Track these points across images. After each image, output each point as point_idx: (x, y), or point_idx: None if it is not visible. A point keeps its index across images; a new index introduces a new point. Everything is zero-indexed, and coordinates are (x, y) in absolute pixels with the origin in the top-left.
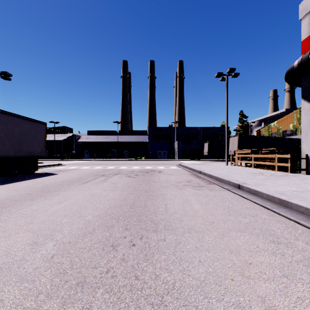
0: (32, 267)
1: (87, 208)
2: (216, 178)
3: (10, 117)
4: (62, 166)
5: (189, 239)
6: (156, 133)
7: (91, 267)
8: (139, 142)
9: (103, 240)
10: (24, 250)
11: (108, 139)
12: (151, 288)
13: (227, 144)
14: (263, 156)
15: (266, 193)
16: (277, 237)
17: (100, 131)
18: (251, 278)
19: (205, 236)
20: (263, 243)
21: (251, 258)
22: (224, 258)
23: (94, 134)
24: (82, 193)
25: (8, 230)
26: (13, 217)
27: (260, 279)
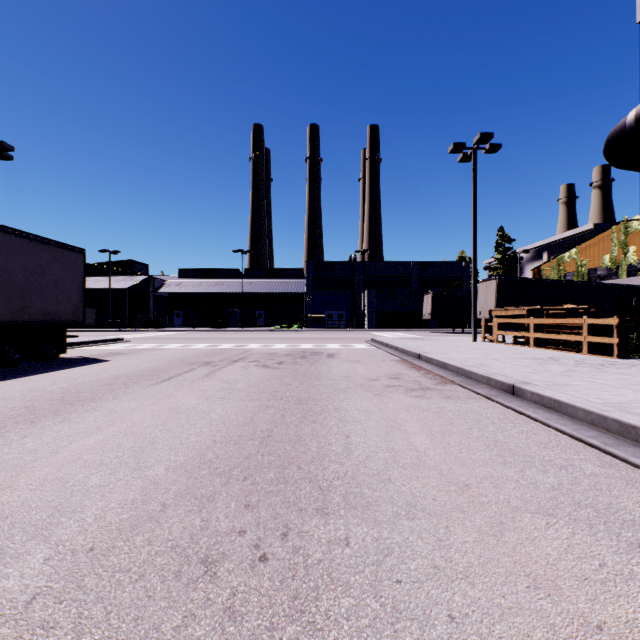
0: None
1: (158, 444)
2: (457, 369)
3: (3, 237)
4: (122, 343)
5: (413, 537)
6: (323, 275)
7: None
8: (288, 294)
9: (183, 540)
10: None
11: (223, 287)
12: None
13: (475, 295)
14: (555, 321)
15: (584, 409)
16: None
17: (207, 269)
18: None
19: (453, 529)
20: (614, 554)
21: (597, 608)
22: (518, 608)
23: (194, 276)
24: (152, 404)
25: None
26: None
27: None
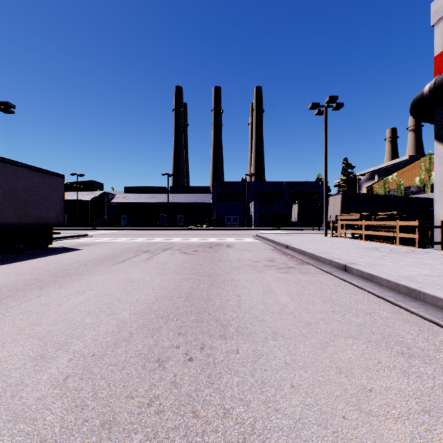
0: (33, 396)
1: (122, 300)
2: (311, 255)
3: (12, 167)
4: (88, 238)
5: (275, 349)
6: (223, 191)
7: (125, 396)
8: (199, 203)
9: (144, 351)
10: (23, 367)
11: (155, 199)
12: (217, 432)
13: (326, 205)
14: (378, 223)
15: (387, 279)
16: (408, 347)
17: (144, 187)
18: (373, 414)
19: (298, 345)
20: (387, 357)
21: (371, 382)
22: (329, 382)
23: (135, 192)
24: (115, 277)
25: (2, 335)
26: (11, 315)
27: (388, 417)
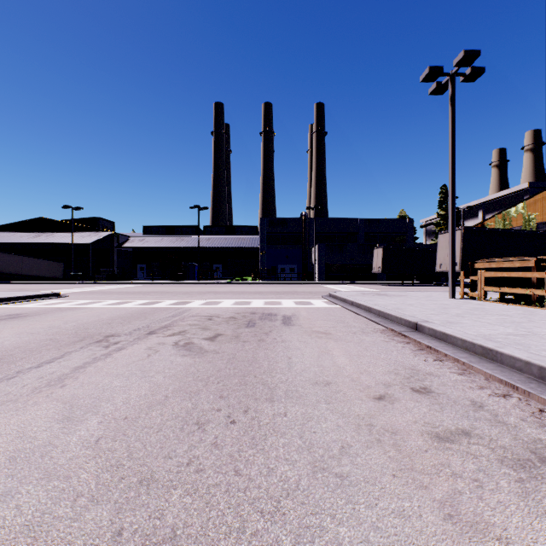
0: None
1: None
2: (540, 370)
3: None
4: (53, 299)
5: None
6: (276, 231)
7: None
8: (243, 249)
9: None
10: None
11: (183, 243)
12: None
13: (452, 245)
14: None
15: None
16: None
17: (169, 226)
18: None
19: None
20: None
21: None
22: None
23: (157, 233)
24: None
25: None
26: None
27: None
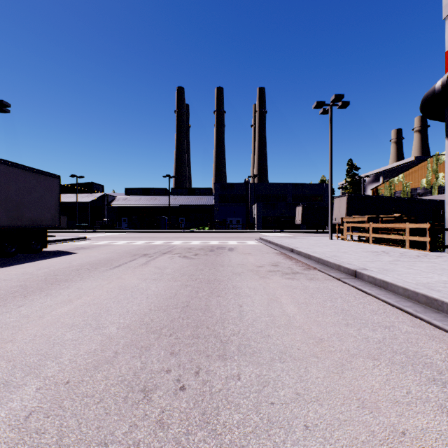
0: None
1: (111, 311)
2: (318, 259)
3: (3, 167)
4: (86, 240)
5: (283, 374)
6: (226, 193)
7: (97, 443)
8: (201, 206)
9: (129, 376)
10: None
11: (156, 201)
12: None
13: (331, 207)
14: (386, 225)
15: (403, 287)
16: (439, 371)
17: (145, 189)
18: None
19: (310, 369)
20: (417, 385)
21: (403, 421)
22: (351, 421)
23: (136, 194)
24: (107, 284)
25: None
26: None
27: None
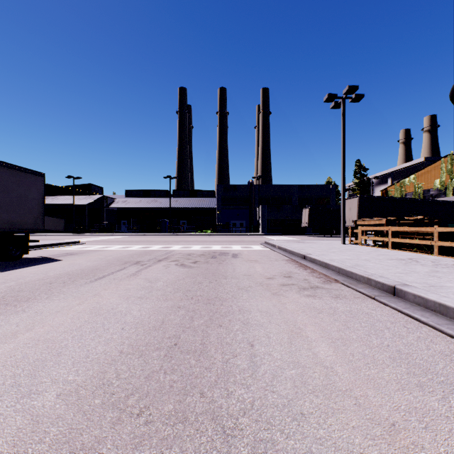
0: None
1: (63, 355)
2: (338, 269)
3: None
4: (78, 245)
5: None
6: (229, 195)
7: None
8: (203, 208)
9: None
10: None
11: (157, 204)
12: None
13: (344, 209)
14: (409, 229)
15: None
16: None
17: (145, 190)
18: None
19: None
20: None
21: None
22: None
23: (136, 196)
24: (77, 305)
25: None
26: None
27: None
